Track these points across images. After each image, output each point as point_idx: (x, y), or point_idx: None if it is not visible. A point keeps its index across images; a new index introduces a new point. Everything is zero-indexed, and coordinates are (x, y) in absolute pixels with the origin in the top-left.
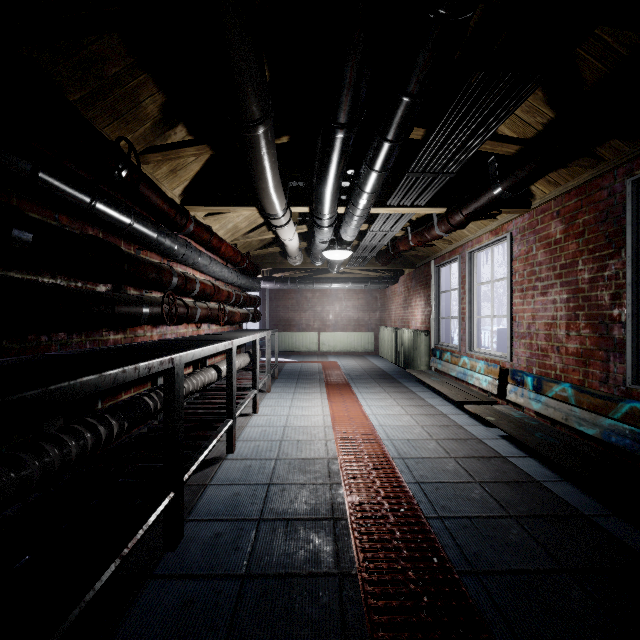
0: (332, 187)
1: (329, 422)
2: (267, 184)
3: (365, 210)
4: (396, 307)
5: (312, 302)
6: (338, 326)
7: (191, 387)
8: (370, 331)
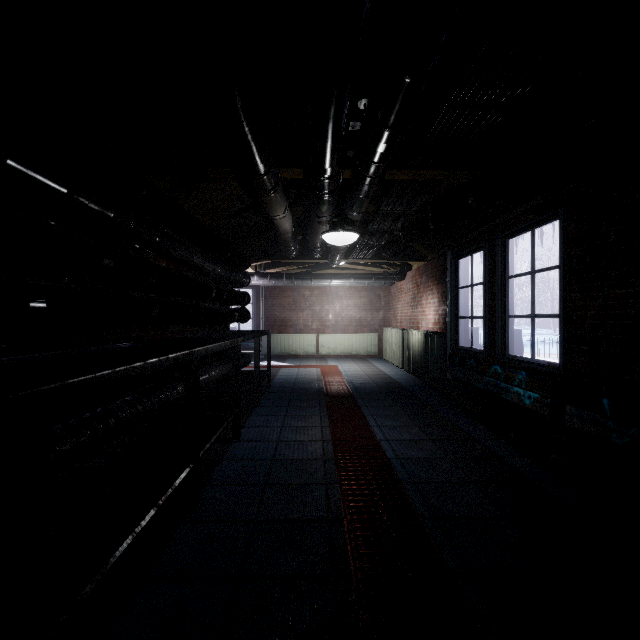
0: (337, 107)
1: (330, 452)
2: (232, 99)
3: (382, 165)
4: (403, 306)
5: (310, 301)
6: (338, 327)
7: (142, 412)
8: (373, 332)
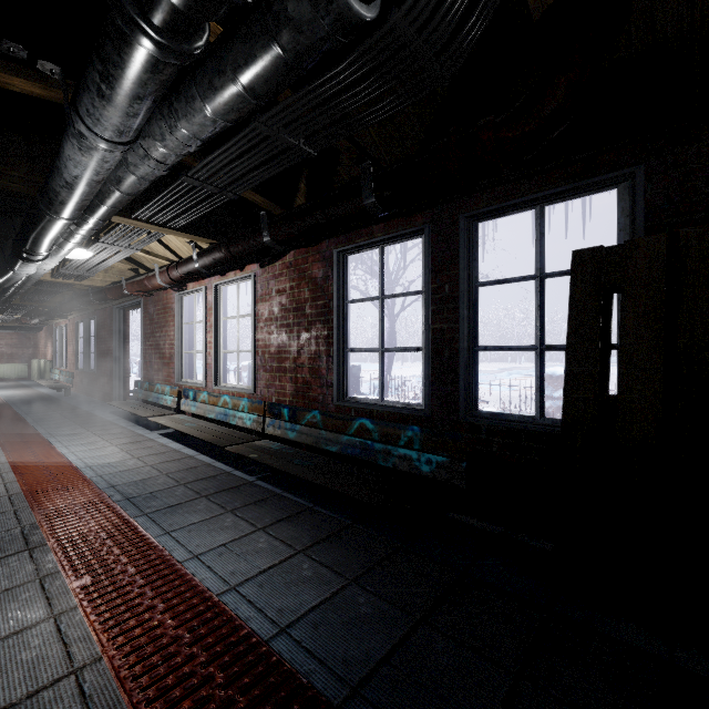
0: None
1: None
2: None
3: None
4: (42, 346)
5: None
6: None
7: None
8: (24, 363)
